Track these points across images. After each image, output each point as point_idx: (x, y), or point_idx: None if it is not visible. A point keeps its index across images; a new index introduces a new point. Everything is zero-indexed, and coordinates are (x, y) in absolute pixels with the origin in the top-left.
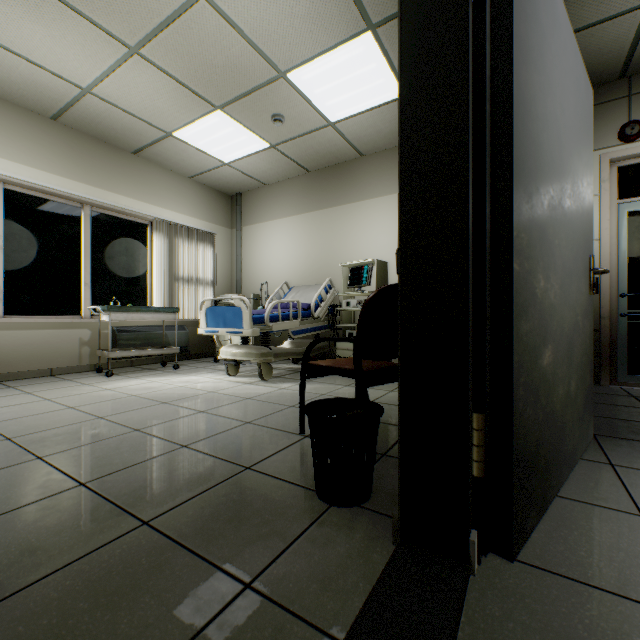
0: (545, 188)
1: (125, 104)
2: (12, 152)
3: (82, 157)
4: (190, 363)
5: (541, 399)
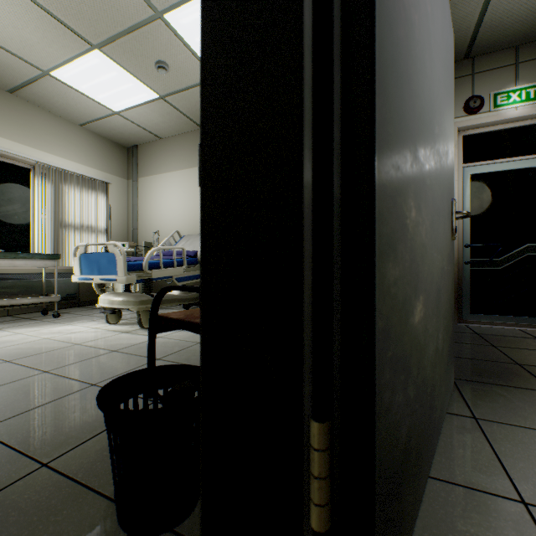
0: (417, 89)
1: None
2: None
3: None
4: (77, 311)
5: (413, 370)
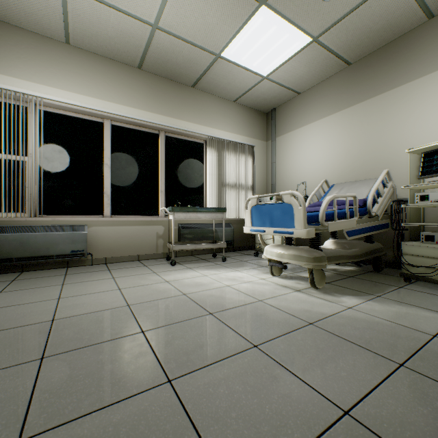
0: None
1: (183, 31)
2: (114, 96)
3: (158, 94)
4: (234, 255)
5: None
